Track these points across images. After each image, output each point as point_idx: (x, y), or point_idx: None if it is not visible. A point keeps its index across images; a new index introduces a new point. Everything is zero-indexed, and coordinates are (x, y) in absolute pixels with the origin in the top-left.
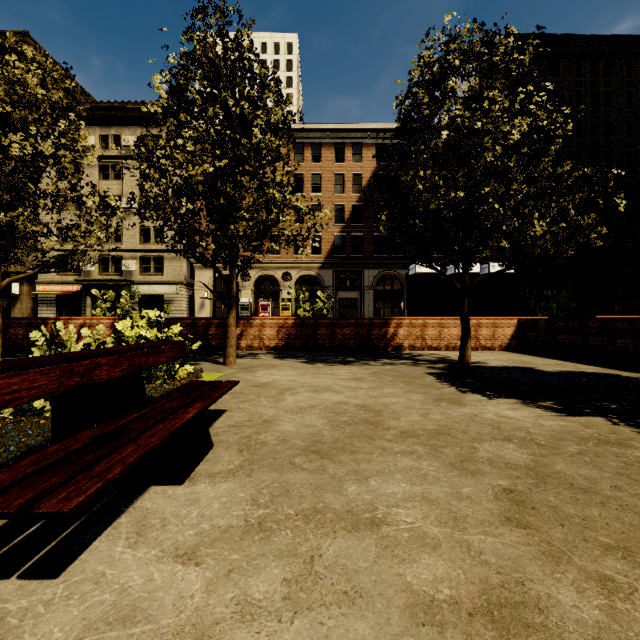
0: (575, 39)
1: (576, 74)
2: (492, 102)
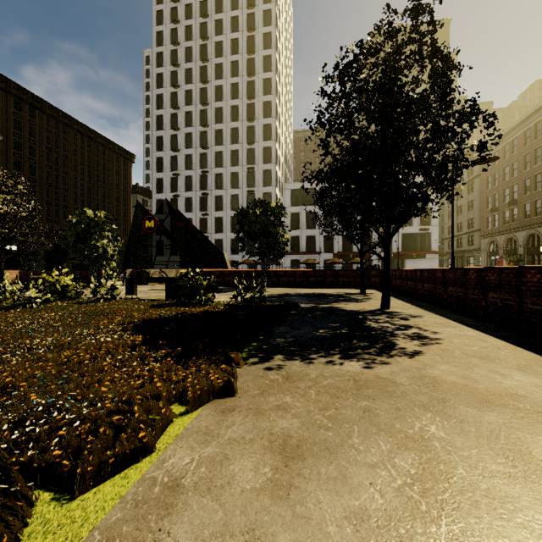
0: (46, 104)
1: (47, 124)
2: (15, 196)
